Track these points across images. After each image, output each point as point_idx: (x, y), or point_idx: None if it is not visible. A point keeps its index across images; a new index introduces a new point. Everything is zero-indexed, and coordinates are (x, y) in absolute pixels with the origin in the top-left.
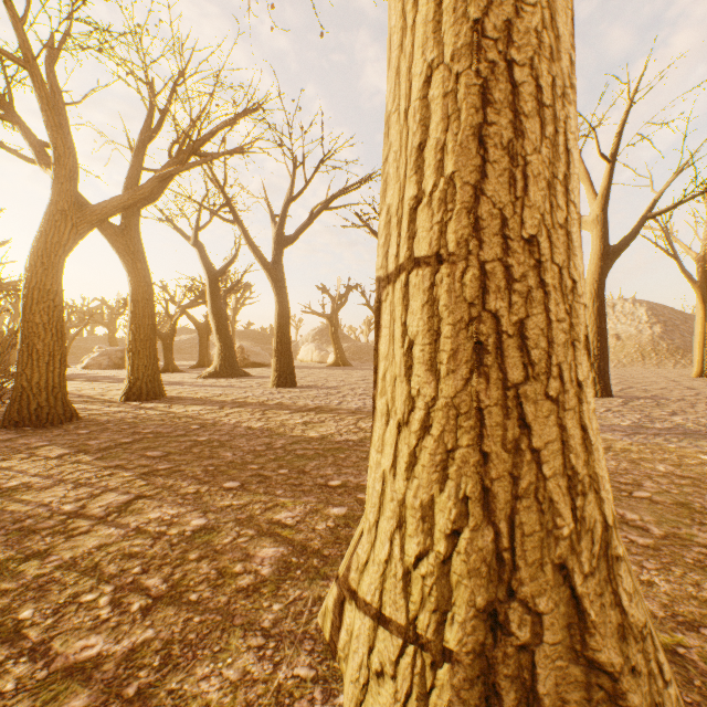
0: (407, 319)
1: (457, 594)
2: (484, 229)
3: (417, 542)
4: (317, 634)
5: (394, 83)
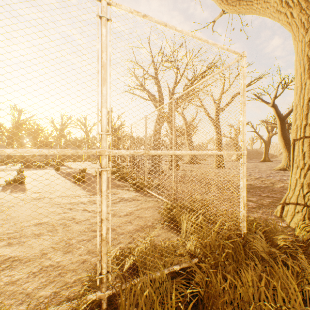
0: (303, 148)
1: None
2: None
3: (306, 190)
4: (274, 215)
5: (298, 98)
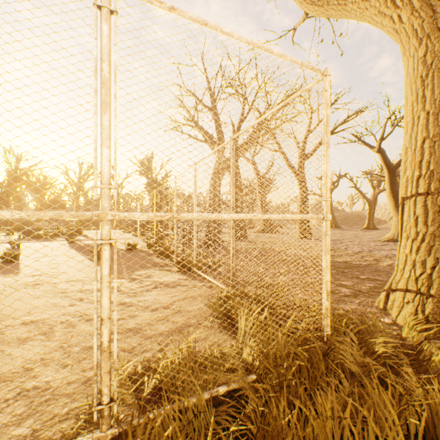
0: (415, 210)
1: (434, 282)
2: None
3: (419, 270)
4: (376, 306)
5: (409, 139)
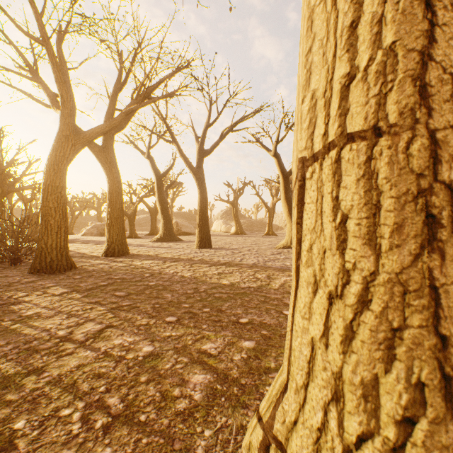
0: (339, 194)
1: None
2: (432, 96)
3: (358, 421)
4: None
5: None
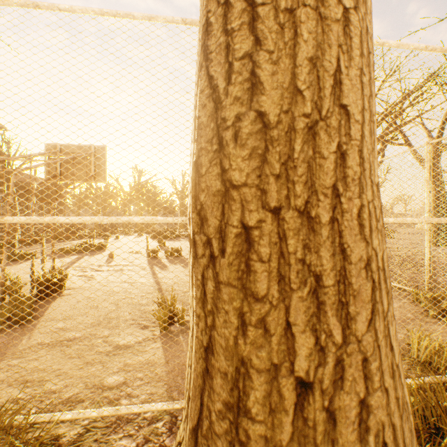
0: None
1: None
2: None
3: None
4: None
5: None
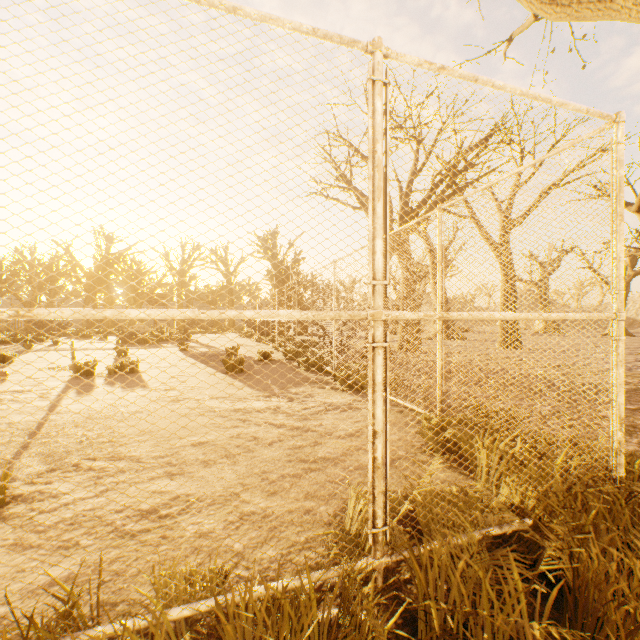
0: None
1: None
2: None
3: None
4: None
5: None
